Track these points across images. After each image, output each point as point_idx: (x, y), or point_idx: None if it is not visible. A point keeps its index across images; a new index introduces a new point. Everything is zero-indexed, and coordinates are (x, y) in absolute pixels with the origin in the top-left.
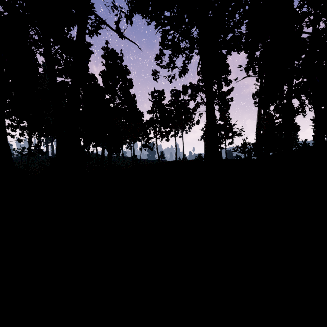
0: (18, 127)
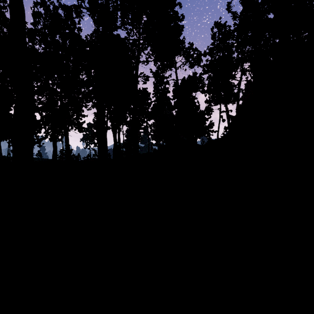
0: None
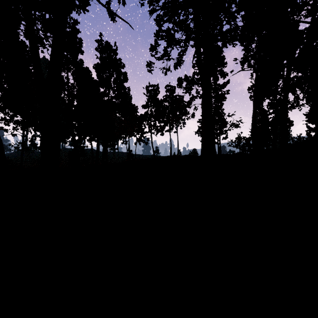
0: (12, 121)
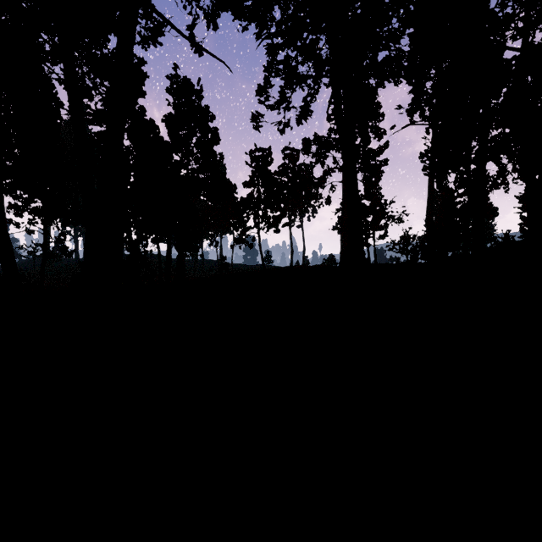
0: (26, 210)
